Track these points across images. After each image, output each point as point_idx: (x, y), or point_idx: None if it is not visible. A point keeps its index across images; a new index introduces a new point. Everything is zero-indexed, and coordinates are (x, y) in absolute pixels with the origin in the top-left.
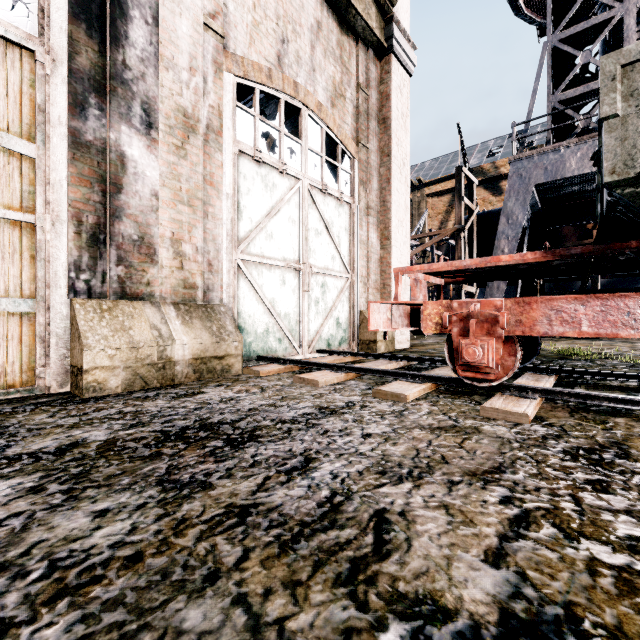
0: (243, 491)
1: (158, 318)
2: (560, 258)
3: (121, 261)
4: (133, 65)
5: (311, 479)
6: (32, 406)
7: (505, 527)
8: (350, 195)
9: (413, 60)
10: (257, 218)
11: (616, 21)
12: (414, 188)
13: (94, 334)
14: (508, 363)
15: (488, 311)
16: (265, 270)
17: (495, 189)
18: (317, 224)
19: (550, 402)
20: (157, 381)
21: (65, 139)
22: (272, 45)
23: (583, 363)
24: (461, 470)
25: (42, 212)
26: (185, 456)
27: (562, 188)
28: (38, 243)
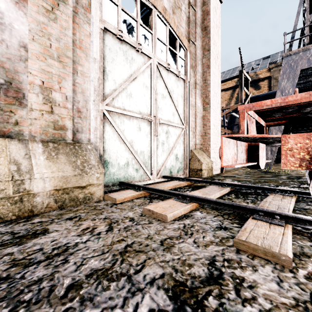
0: None
1: (21, 154)
2: None
3: None
4: None
5: None
6: None
7: None
8: (184, 74)
9: None
10: (119, 81)
11: None
12: None
13: None
14: None
15: None
16: (126, 119)
17: (256, 86)
18: (163, 91)
19: None
20: (13, 214)
21: None
22: None
23: None
24: None
25: None
26: None
27: (310, 76)
28: None
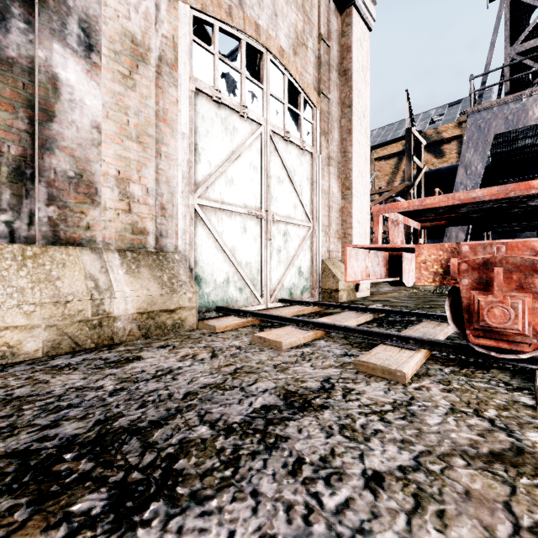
0: None
1: (97, 266)
2: None
3: (53, 200)
4: None
5: None
6: None
7: None
8: (312, 145)
9: (373, 14)
10: (216, 162)
11: None
12: None
13: (6, 286)
14: None
15: (524, 256)
16: (225, 217)
17: (437, 152)
18: (279, 172)
19: None
20: (91, 341)
21: None
22: None
23: None
24: None
25: None
26: None
27: (515, 141)
28: None
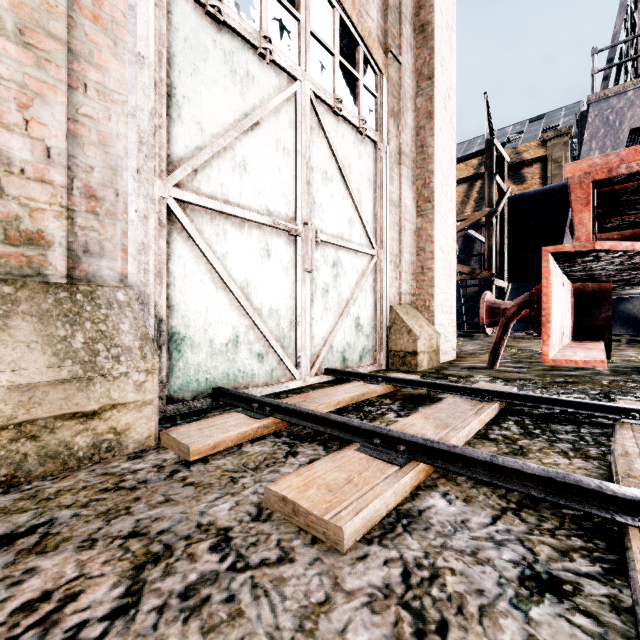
0: None
1: None
2: None
3: None
4: None
5: None
6: None
7: None
8: (375, 130)
9: None
10: (214, 127)
11: None
12: None
13: None
14: None
15: None
16: (231, 228)
17: (516, 177)
18: (326, 163)
19: None
20: None
21: None
22: None
23: None
24: None
25: None
26: None
27: None
28: None
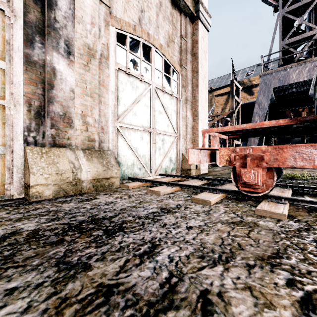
0: (110, 272)
1: (73, 157)
2: (300, 122)
3: (53, 126)
4: (60, 20)
5: (156, 262)
6: (0, 206)
7: (298, 310)
8: (177, 93)
9: (209, 23)
10: (128, 104)
11: (316, 1)
12: (209, 91)
13: (36, 166)
14: (269, 183)
15: (258, 153)
16: (132, 132)
17: (250, 92)
18: (160, 108)
19: (293, 205)
20: (72, 191)
21: (22, 59)
22: (136, 13)
23: (303, 181)
24: (253, 255)
25: (9, 99)
26: (78, 242)
27: (287, 90)
28: (6, 116)
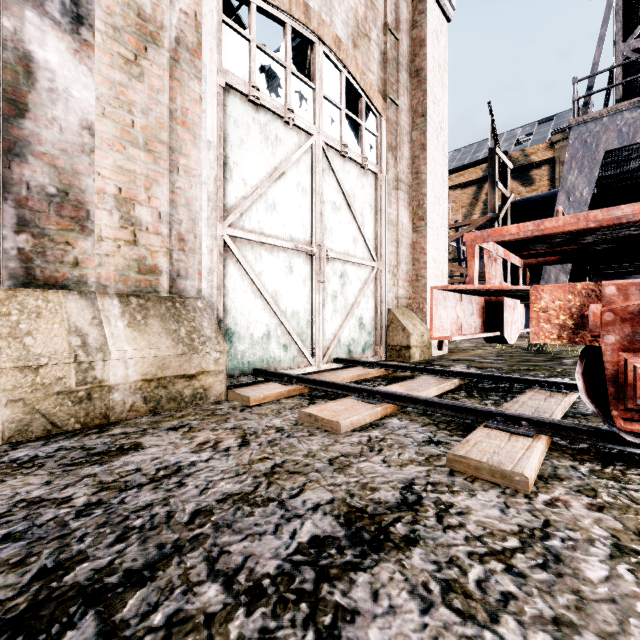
0: None
1: (87, 317)
2: None
3: (25, 226)
4: None
5: None
6: None
7: None
8: (376, 163)
9: (452, 1)
10: (253, 181)
11: None
12: None
13: None
14: None
15: None
16: (265, 252)
17: (525, 179)
18: (335, 196)
19: None
20: (76, 420)
21: None
22: None
23: None
24: None
25: None
26: None
27: (627, 162)
28: None
